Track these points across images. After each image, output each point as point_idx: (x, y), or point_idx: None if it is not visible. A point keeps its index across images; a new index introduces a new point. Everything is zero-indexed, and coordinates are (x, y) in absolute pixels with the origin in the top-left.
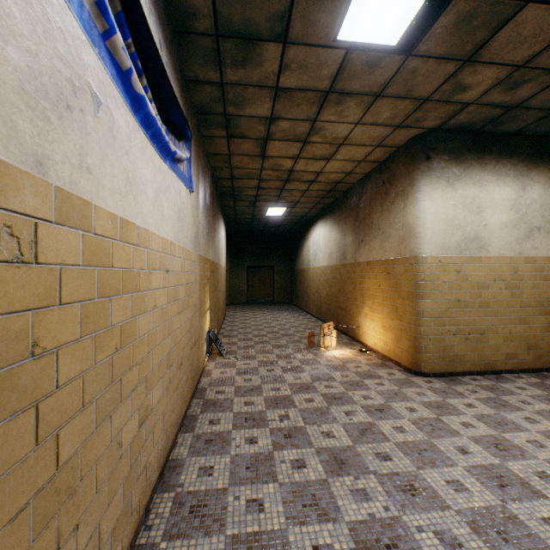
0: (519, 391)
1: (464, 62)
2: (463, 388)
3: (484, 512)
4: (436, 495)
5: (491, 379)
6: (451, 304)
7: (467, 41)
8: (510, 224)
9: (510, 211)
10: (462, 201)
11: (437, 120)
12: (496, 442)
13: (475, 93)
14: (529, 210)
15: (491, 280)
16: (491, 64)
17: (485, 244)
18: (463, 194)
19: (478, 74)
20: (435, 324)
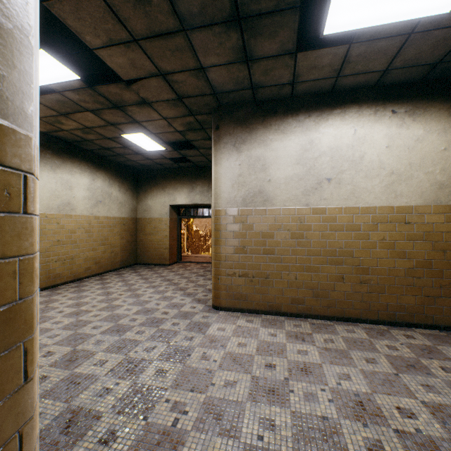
0: (91, 284)
1: (62, 114)
2: (62, 290)
3: (70, 324)
4: (48, 329)
5: (78, 283)
6: (55, 243)
7: (64, 109)
8: (88, 198)
9: (88, 191)
10: (62, 181)
11: (46, 129)
12: (77, 304)
13: (68, 127)
14: (97, 191)
15: (78, 228)
16: (75, 121)
17: (75, 208)
18: (62, 177)
19: (69, 121)
20: (44, 256)
